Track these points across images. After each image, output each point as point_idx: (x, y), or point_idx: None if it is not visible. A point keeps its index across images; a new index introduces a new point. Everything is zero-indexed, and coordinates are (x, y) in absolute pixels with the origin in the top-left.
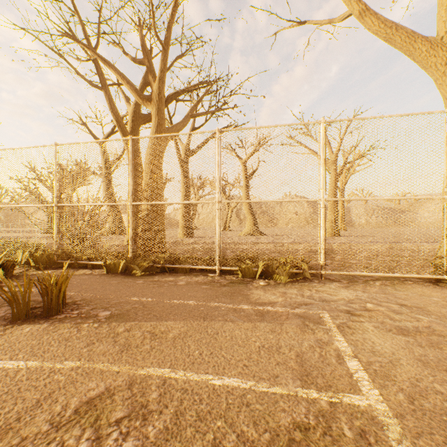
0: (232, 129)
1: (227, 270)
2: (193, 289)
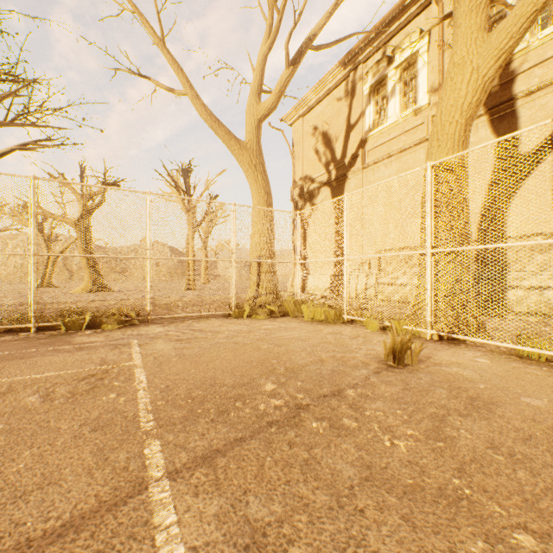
0: (54, 180)
1: (47, 327)
2: (2, 345)
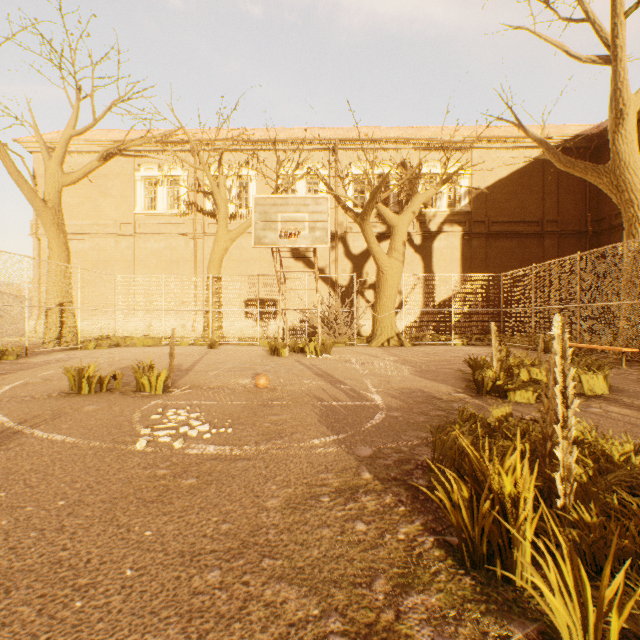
0: None
1: None
2: None
